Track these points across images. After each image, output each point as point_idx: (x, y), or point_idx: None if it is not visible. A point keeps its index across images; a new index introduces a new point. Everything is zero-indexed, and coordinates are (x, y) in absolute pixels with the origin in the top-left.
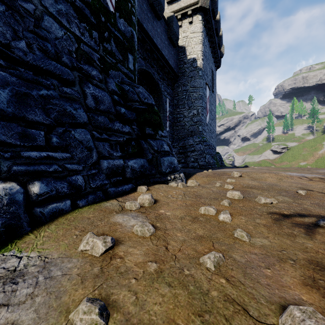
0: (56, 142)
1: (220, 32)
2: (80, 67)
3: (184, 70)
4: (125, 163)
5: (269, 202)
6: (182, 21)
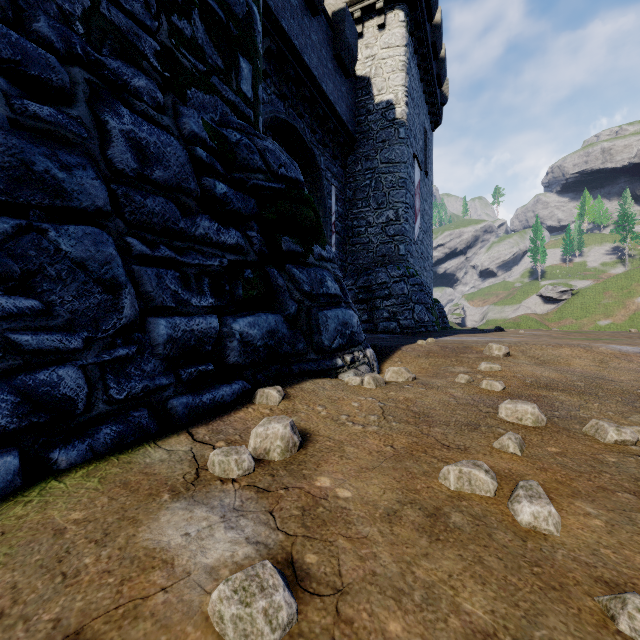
0: None
1: (442, 51)
2: (97, 60)
3: (367, 126)
4: (224, 325)
5: (632, 439)
6: (363, 23)
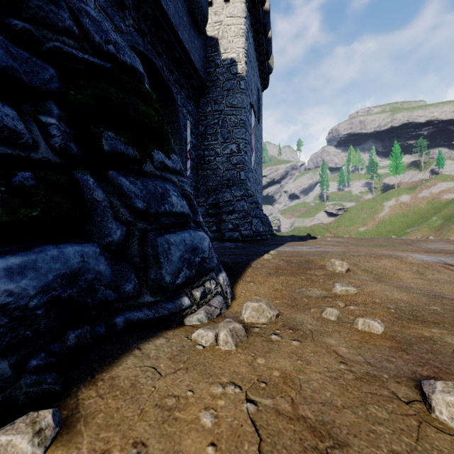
0: None
1: (269, 33)
2: None
3: (215, 77)
4: None
5: None
6: None
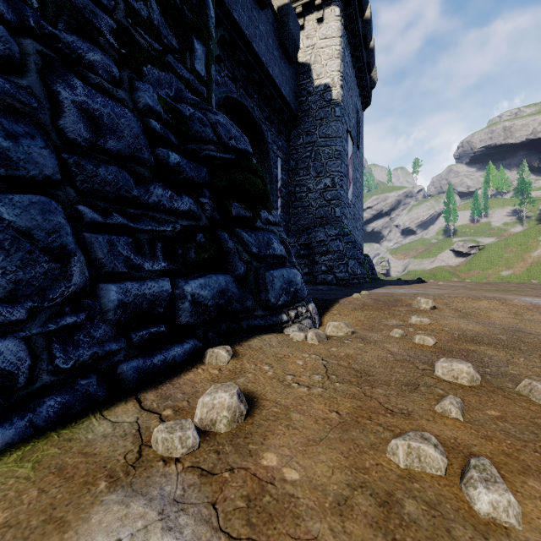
0: None
1: (371, 43)
2: (51, 33)
3: (307, 106)
4: (176, 287)
5: None
6: (304, 17)
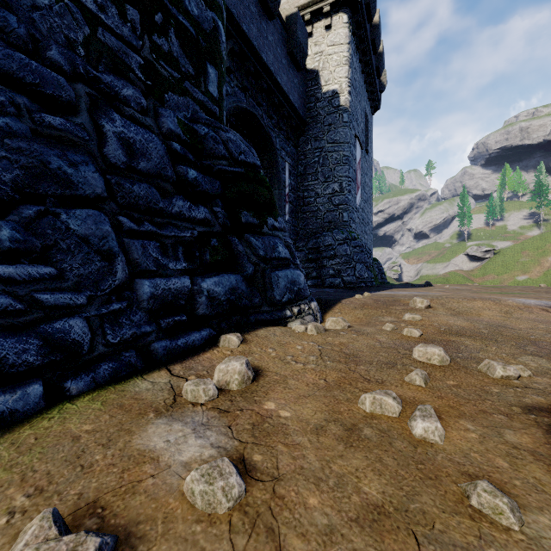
0: (11, 239)
1: (380, 47)
2: (95, 76)
3: (316, 112)
4: (194, 284)
5: (514, 375)
6: (312, 24)
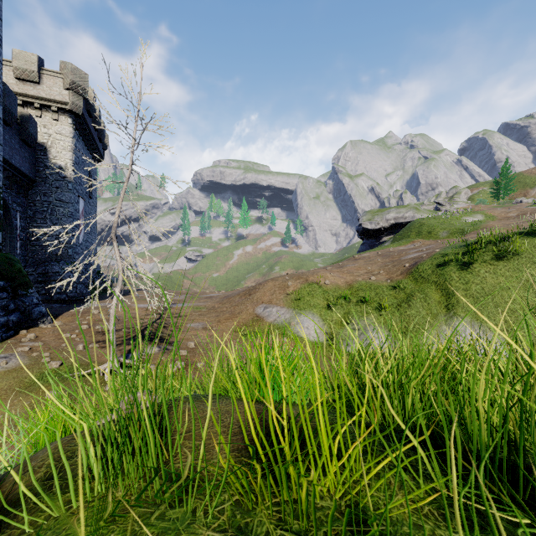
0: None
1: (102, 125)
2: None
3: (45, 175)
4: (8, 318)
5: (100, 327)
6: (41, 110)
